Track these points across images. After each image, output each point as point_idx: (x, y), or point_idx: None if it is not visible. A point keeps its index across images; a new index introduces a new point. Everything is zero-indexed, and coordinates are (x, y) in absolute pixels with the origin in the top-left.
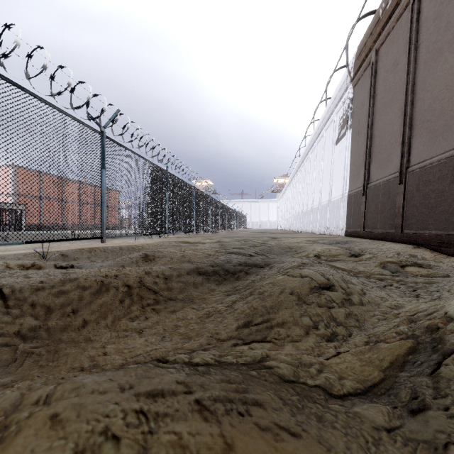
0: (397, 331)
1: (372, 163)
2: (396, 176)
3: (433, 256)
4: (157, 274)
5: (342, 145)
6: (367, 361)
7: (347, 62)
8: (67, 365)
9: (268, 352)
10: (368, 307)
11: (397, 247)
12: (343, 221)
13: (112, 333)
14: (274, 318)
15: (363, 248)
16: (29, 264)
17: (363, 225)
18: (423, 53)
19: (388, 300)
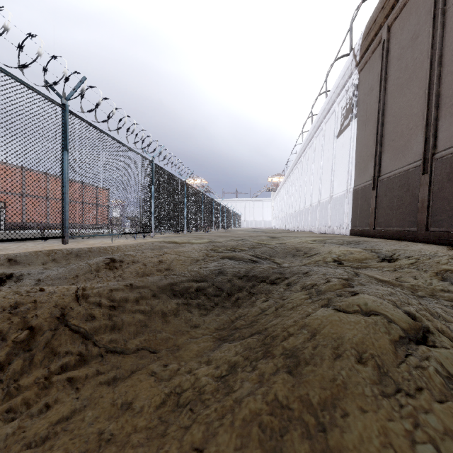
0: None
1: (383, 153)
2: (417, 165)
3: None
4: (98, 301)
5: (346, 136)
6: None
7: (351, 46)
8: None
9: None
10: None
11: (429, 248)
12: (348, 219)
13: None
14: None
15: (393, 250)
16: None
17: (373, 222)
18: None
19: None
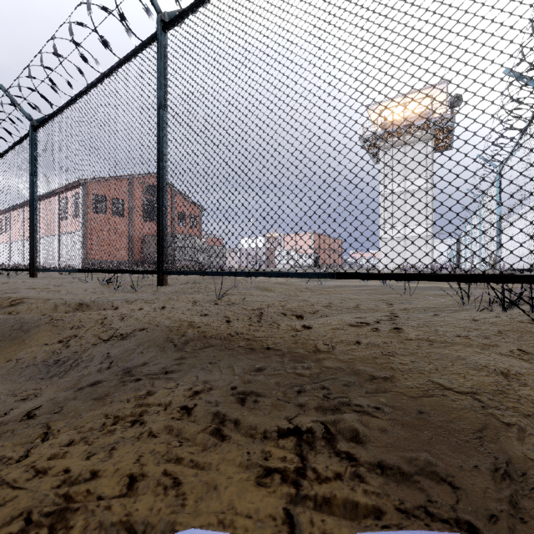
0: None
1: None
2: None
3: None
4: None
5: None
6: None
7: None
8: None
9: None
10: None
11: None
12: None
13: None
14: None
15: None
16: None
17: None
18: None
19: None
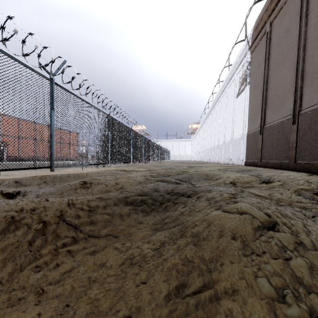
0: None
1: (267, 109)
2: (289, 118)
3: None
4: (81, 207)
5: (242, 97)
6: None
7: (245, 35)
8: None
9: None
10: None
11: (295, 174)
12: (243, 154)
13: (0, 297)
14: (218, 282)
15: (270, 176)
16: None
17: (260, 157)
18: (313, 18)
19: None
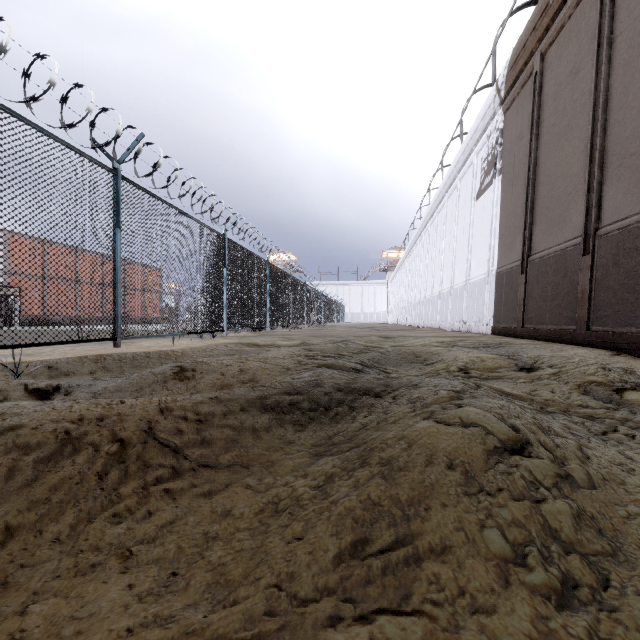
0: None
1: (535, 224)
2: (577, 243)
3: None
4: (183, 414)
5: (487, 199)
6: None
7: (494, 77)
8: None
9: None
10: (608, 493)
11: (586, 353)
12: (489, 312)
13: (62, 562)
14: (420, 535)
15: (536, 357)
16: None
17: (522, 318)
18: (622, 50)
19: (633, 470)
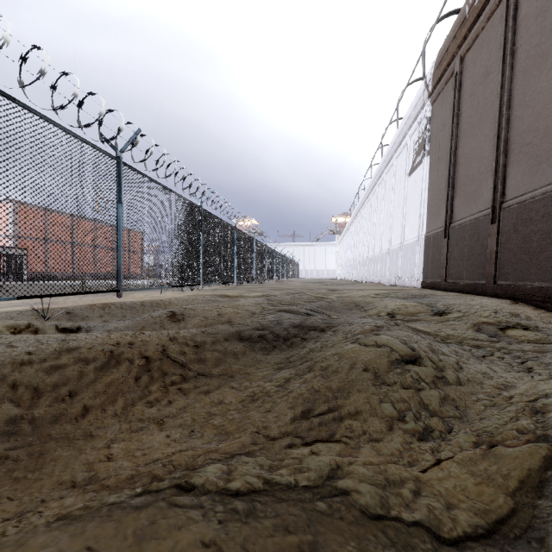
0: (519, 428)
1: (455, 197)
2: (487, 213)
3: (536, 314)
4: (185, 341)
5: (418, 175)
6: (482, 476)
7: (423, 73)
8: (53, 478)
9: (338, 459)
10: (468, 388)
11: (490, 302)
12: (419, 270)
13: (122, 425)
14: (343, 406)
15: (449, 304)
16: (23, 325)
17: (445, 274)
18: (521, 59)
19: (492, 377)
